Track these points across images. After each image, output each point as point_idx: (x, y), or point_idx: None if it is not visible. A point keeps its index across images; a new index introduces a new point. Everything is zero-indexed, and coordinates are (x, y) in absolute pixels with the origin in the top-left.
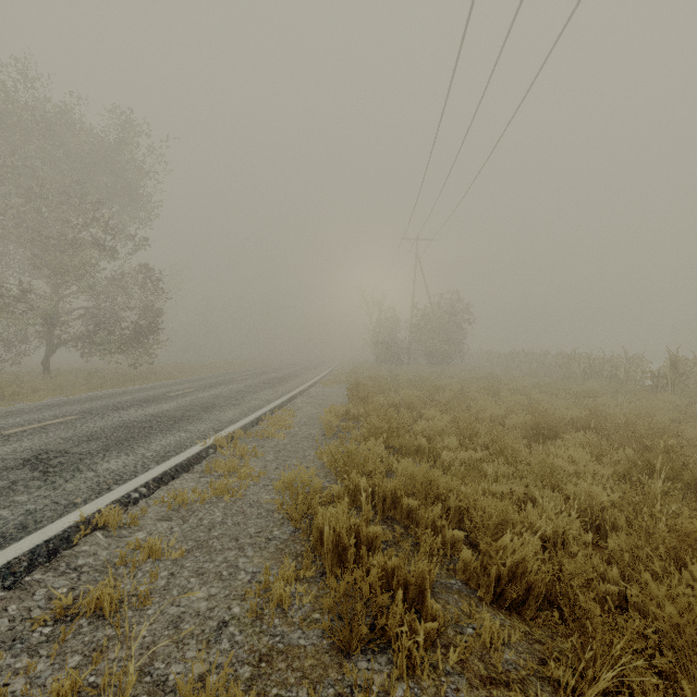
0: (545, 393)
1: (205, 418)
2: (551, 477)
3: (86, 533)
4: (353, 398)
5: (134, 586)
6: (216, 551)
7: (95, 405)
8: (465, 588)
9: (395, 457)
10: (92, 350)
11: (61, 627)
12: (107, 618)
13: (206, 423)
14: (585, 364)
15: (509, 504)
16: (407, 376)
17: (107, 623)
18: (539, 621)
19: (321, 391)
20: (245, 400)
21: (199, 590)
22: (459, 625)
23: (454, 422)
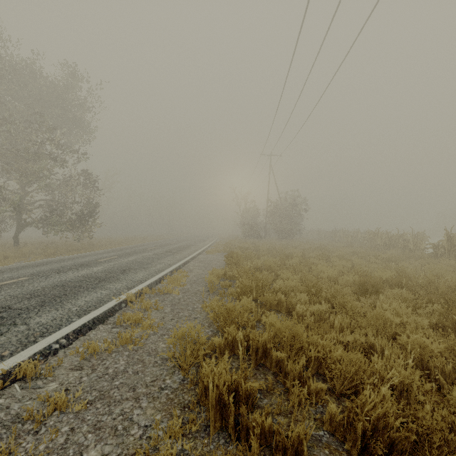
0: (361, 259)
1: (122, 278)
2: (384, 328)
3: (5, 385)
4: (229, 262)
5: (34, 444)
6: (115, 402)
7: (44, 269)
8: (333, 440)
9: (262, 311)
10: (48, 229)
11: None
12: None
13: (122, 282)
14: (385, 238)
15: (362, 358)
16: (265, 246)
17: None
18: None
19: (206, 257)
20: (153, 264)
21: (94, 449)
22: None
23: (302, 280)
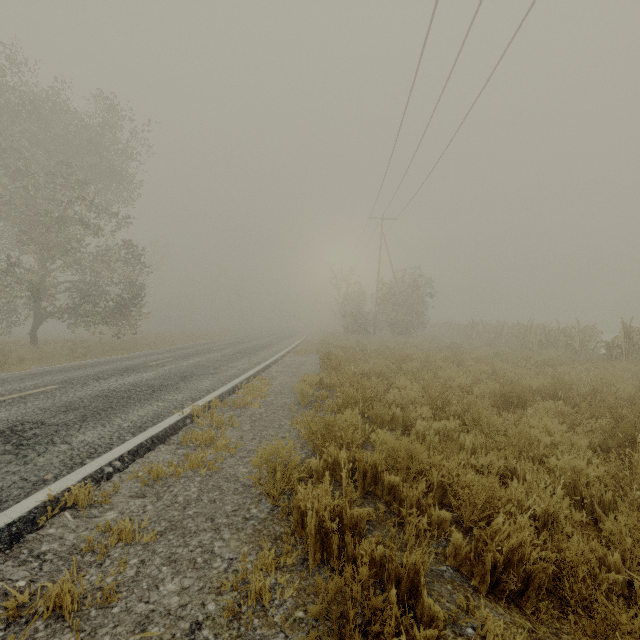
0: (506, 362)
1: (183, 387)
2: (529, 449)
3: (54, 513)
4: (325, 367)
5: (100, 577)
6: (190, 533)
7: (77, 374)
8: (457, 576)
9: (371, 428)
10: (77, 321)
11: (10, 637)
12: (66, 619)
13: (184, 392)
14: (541, 334)
15: (496, 481)
16: (374, 345)
17: (66, 626)
18: (542, 616)
19: (294, 360)
20: (222, 369)
21: (171, 582)
22: (457, 624)
23: (424, 390)
